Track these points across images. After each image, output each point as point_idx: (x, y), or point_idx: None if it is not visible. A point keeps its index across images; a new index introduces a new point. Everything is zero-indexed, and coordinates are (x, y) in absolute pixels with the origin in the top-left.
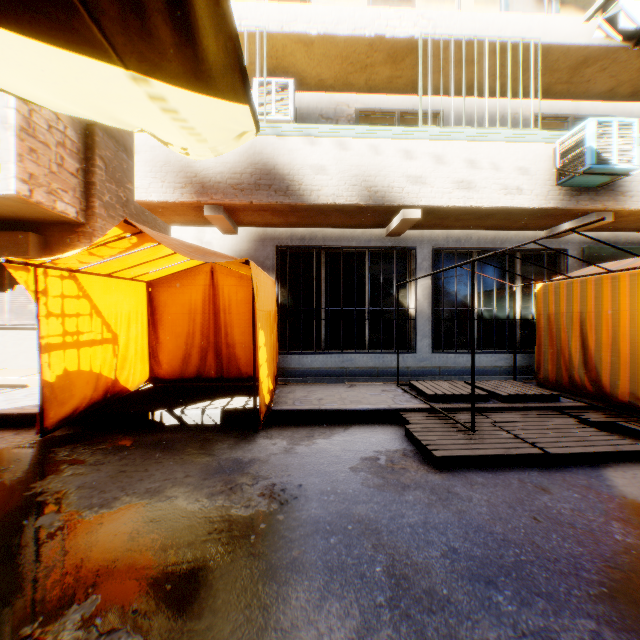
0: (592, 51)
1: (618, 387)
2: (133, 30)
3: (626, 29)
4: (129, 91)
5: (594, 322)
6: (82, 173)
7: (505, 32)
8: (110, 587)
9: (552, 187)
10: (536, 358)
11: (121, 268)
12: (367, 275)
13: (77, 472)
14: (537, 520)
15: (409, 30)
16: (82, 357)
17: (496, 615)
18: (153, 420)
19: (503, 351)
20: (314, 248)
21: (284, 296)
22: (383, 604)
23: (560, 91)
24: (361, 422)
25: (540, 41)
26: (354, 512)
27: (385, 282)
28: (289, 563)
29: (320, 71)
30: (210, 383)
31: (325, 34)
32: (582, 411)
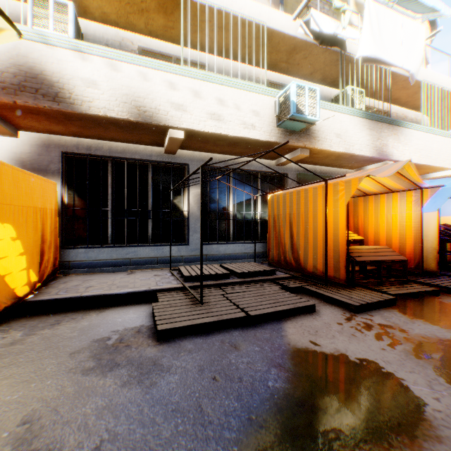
0: (298, 42)
1: (309, 262)
2: None
3: (316, 32)
4: None
5: (297, 220)
6: None
7: (244, 11)
8: None
9: (274, 127)
10: (268, 246)
11: None
12: (149, 183)
13: None
14: (216, 380)
15: None
16: None
17: None
18: None
19: (250, 242)
20: (100, 157)
21: (72, 197)
22: None
23: (284, 68)
24: (121, 304)
25: (267, 25)
26: (30, 410)
27: (165, 190)
28: None
29: (101, 3)
30: None
31: None
32: (288, 280)
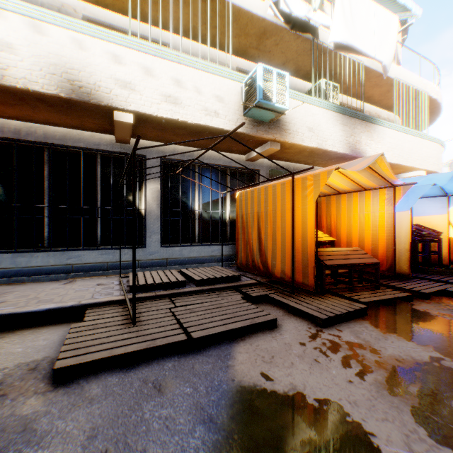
0: (268, 25)
1: (277, 267)
2: None
3: (287, 15)
4: None
5: (265, 219)
6: None
7: None
8: None
9: (241, 116)
10: (236, 248)
11: None
12: (98, 176)
13: None
14: None
15: None
16: None
17: None
18: None
19: (217, 244)
20: (33, 143)
21: None
22: None
23: (254, 55)
24: (37, 325)
25: (232, 1)
26: None
27: (118, 184)
28: None
29: None
30: None
31: None
32: (253, 287)
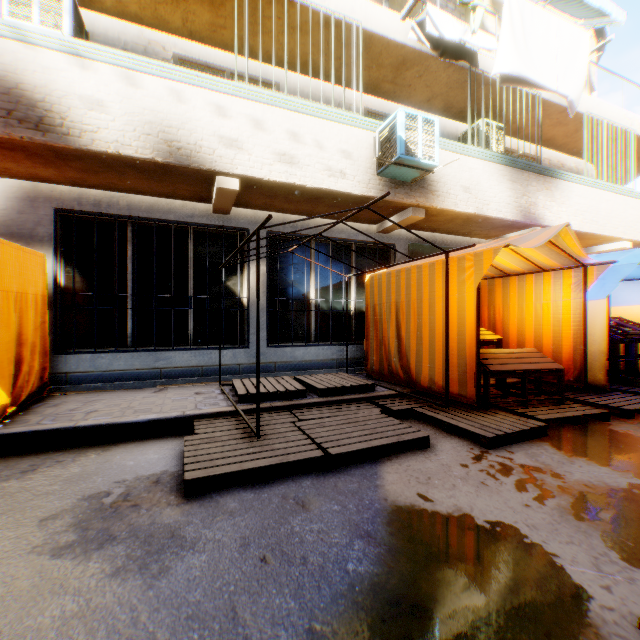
0: (409, 52)
1: (423, 373)
2: None
3: (435, 39)
4: None
5: (407, 311)
6: None
7: (329, 5)
8: None
9: (374, 176)
10: (366, 349)
11: None
12: (190, 257)
13: None
14: (265, 561)
15: None
16: None
17: None
18: None
19: (339, 343)
20: (115, 217)
21: (72, 277)
22: None
23: (389, 91)
24: (138, 438)
25: (363, 26)
26: None
27: (214, 267)
28: None
29: None
30: None
31: None
32: (392, 399)
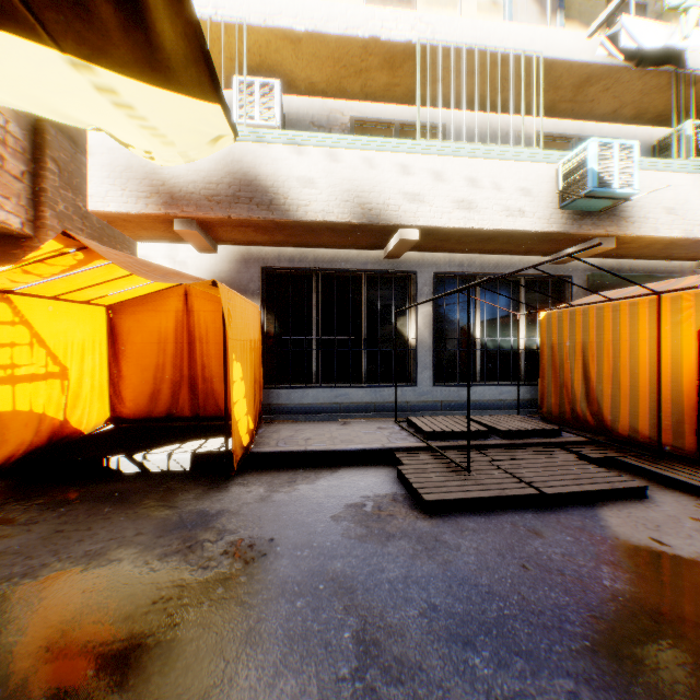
0: (595, 69)
1: (619, 420)
2: (66, 4)
3: (628, 48)
4: (70, 79)
5: (596, 353)
6: (29, 177)
7: (507, 43)
8: (15, 679)
9: (555, 210)
10: (540, 391)
11: (70, 289)
12: (363, 301)
13: (2, 534)
14: (526, 568)
15: (406, 34)
16: (19, 395)
17: (470, 681)
18: (109, 468)
19: (507, 383)
20: (304, 270)
21: (271, 323)
22: (346, 677)
23: (565, 110)
24: (351, 464)
25: (543, 55)
26: (329, 568)
27: (383, 309)
28: (244, 634)
29: (310, 73)
30: (184, 423)
31: (314, 31)
32: (583, 446)
